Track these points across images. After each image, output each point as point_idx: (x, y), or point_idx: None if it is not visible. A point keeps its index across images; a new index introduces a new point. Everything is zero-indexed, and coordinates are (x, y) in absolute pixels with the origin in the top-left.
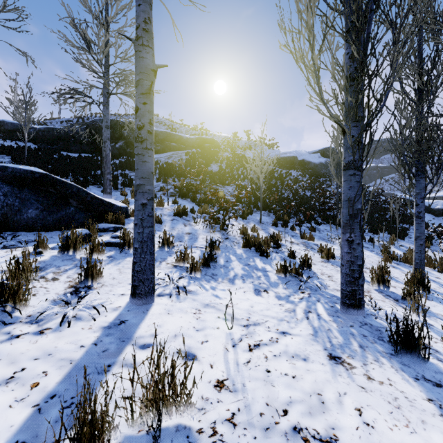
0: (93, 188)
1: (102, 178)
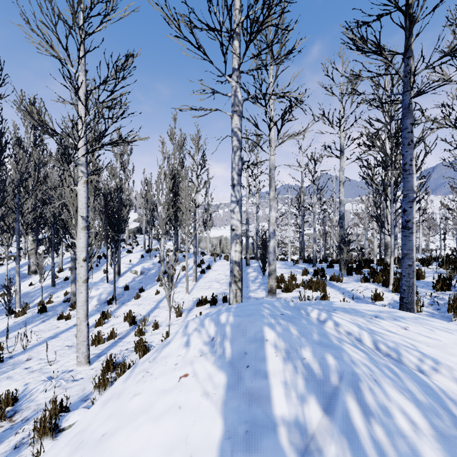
0: None
1: None
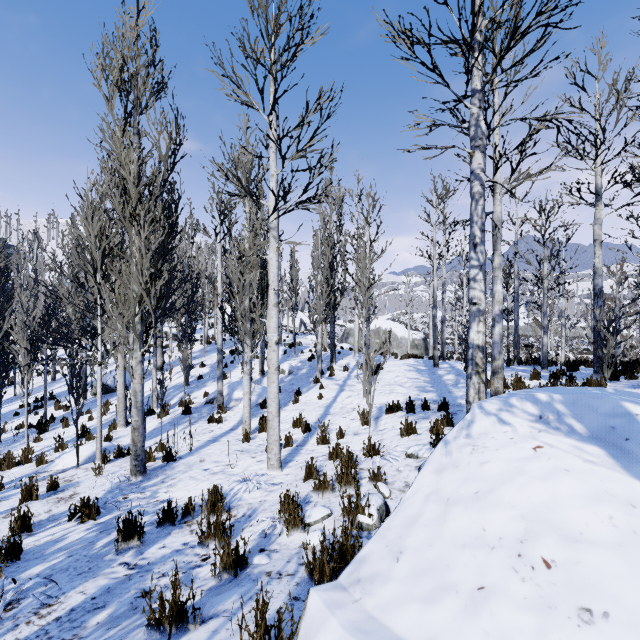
0: None
1: None
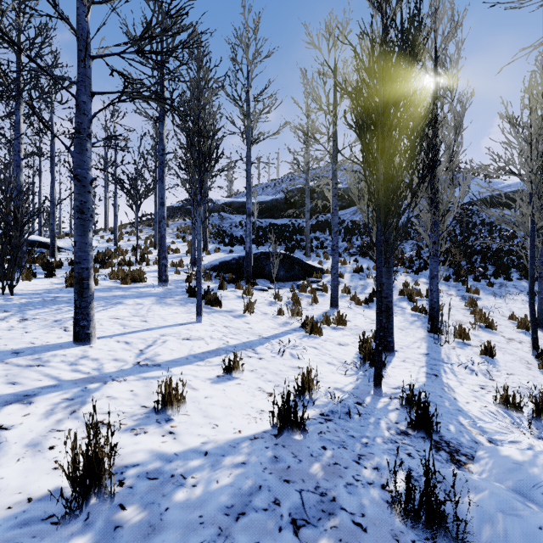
0: (298, 252)
1: (301, 243)
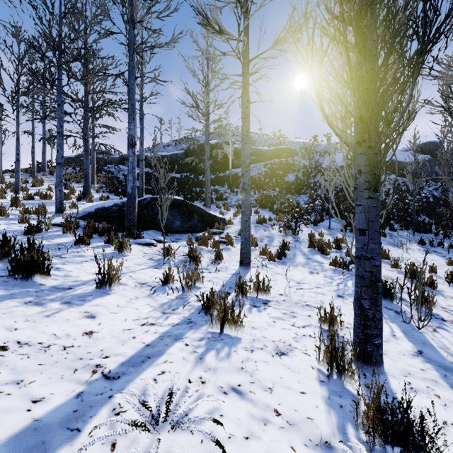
0: (197, 203)
1: (201, 195)
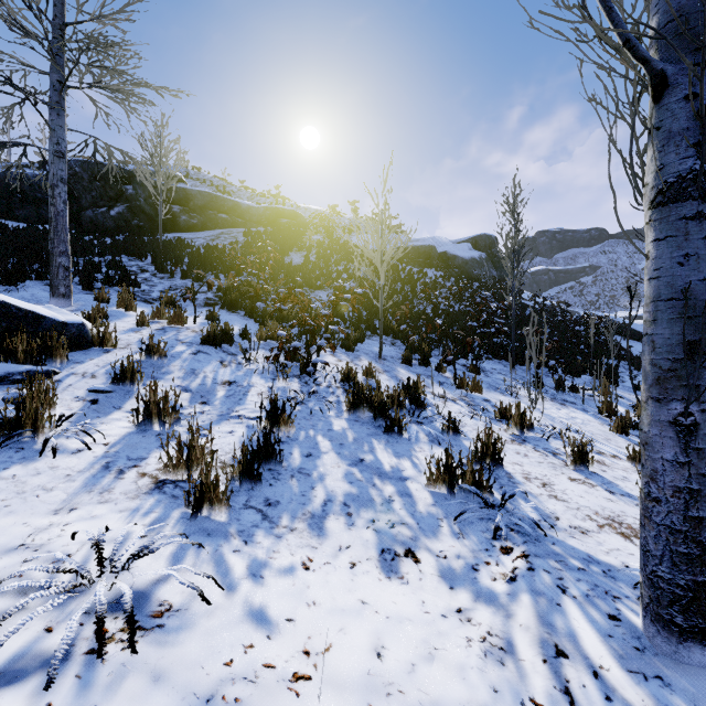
0: (35, 286)
1: None
